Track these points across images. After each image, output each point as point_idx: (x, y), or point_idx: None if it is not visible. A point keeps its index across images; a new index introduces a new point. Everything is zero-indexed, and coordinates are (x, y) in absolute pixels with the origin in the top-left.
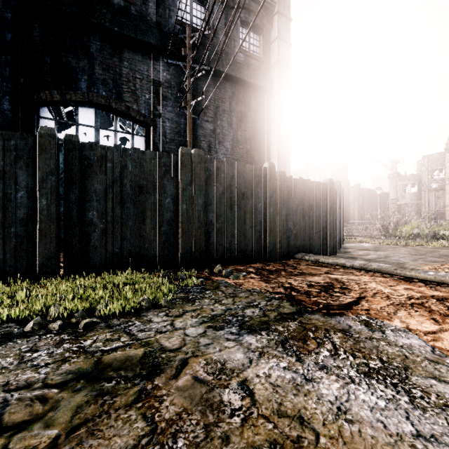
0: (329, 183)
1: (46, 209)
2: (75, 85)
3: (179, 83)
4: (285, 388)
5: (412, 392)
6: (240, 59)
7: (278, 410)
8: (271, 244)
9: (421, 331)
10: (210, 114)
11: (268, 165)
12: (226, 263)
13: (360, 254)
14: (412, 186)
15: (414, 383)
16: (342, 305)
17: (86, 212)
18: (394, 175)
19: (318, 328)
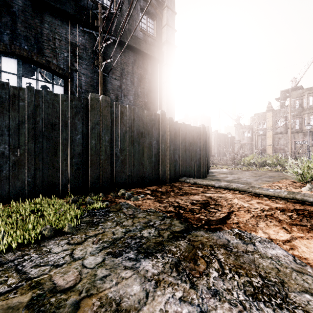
0: (202, 127)
1: None
2: None
3: (92, 47)
4: None
5: None
6: (140, 36)
7: None
8: (163, 171)
9: (280, 240)
10: (117, 74)
11: (160, 112)
12: (129, 187)
13: (222, 177)
14: (248, 132)
15: (295, 301)
16: (218, 220)
17: None
18: (238, 125)
19: (204, 245)
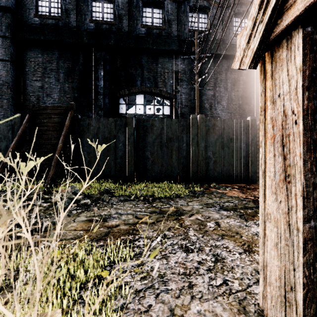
0: None
1: (130, 151)
2: (135, 84)
3: (190, 69)
4: (234, 226)
5: None
6: (234, 41)
7: (229, 229)
8: (252, 171)
9: None
10: (211, 84)
11: (250, 118)
12: (219, 182)
13: None
14: None
15: None
16: None
17: (145, 152)
18: None
19: None
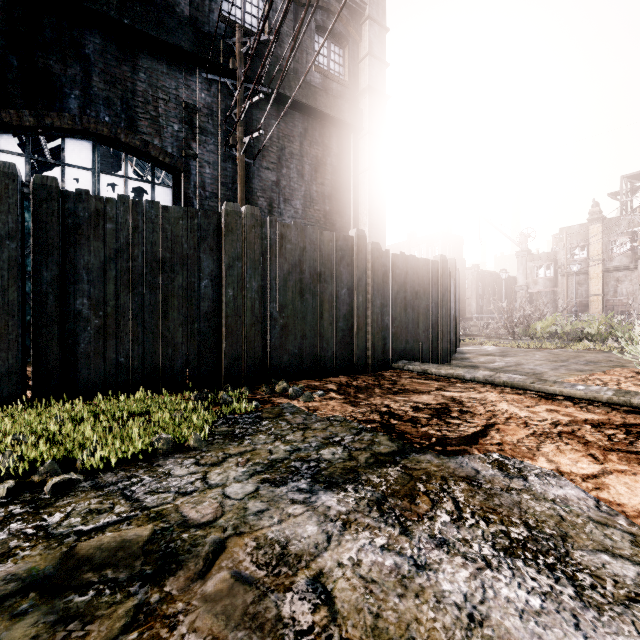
0: (441, 261)
1: (0, 294)
2: (60, 103)
3: (225, 110)
4: (384, 584)
5: (577, 578)
6: (316, 80)
7: (374, 627)
8: (360, 348)
9: (578, 475)
10: (272, 159)
11: (355, 233)
12: (295, 377)
13: (482, 361)
14: (547, 268)
15: (579, 562)
16: (463, 438)
17: (71, 299)
18: (524, 253)
19: (431, 476)
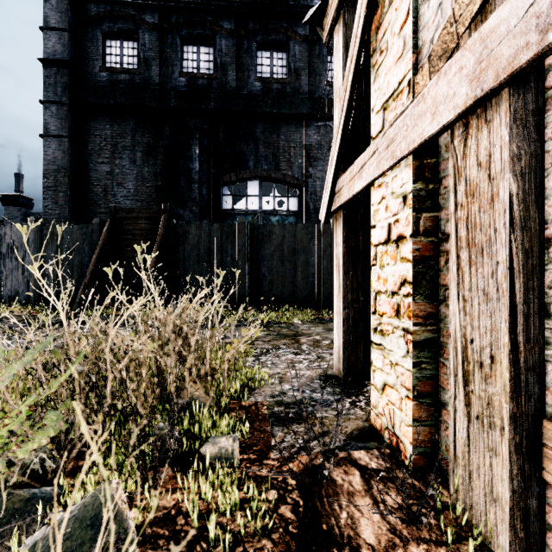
0: None
1: (241, 267)
2: (245, 165)
3: (328, 141)
4: None
5: None
6: None
7: None
8: None
9: None
10: None
11: None
12: None
13: None
14: None
15: None
16: None
17: (261, 268)
18: None
19: None
